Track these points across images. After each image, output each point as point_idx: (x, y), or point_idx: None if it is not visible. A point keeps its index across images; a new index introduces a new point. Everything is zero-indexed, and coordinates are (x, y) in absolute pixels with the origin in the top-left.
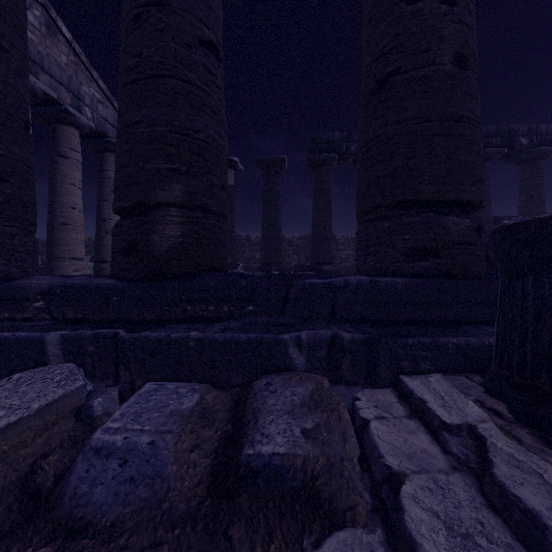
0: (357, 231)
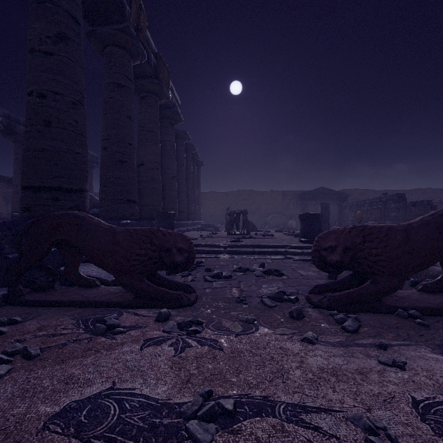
0: (109, 205)
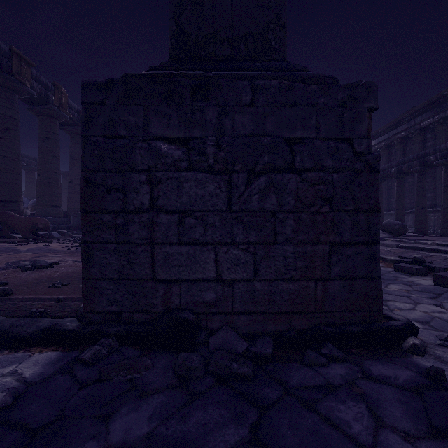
0: (41, 208)
